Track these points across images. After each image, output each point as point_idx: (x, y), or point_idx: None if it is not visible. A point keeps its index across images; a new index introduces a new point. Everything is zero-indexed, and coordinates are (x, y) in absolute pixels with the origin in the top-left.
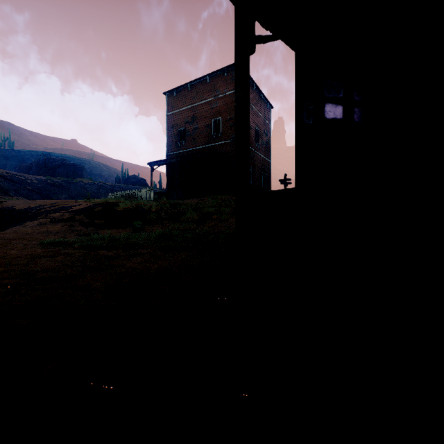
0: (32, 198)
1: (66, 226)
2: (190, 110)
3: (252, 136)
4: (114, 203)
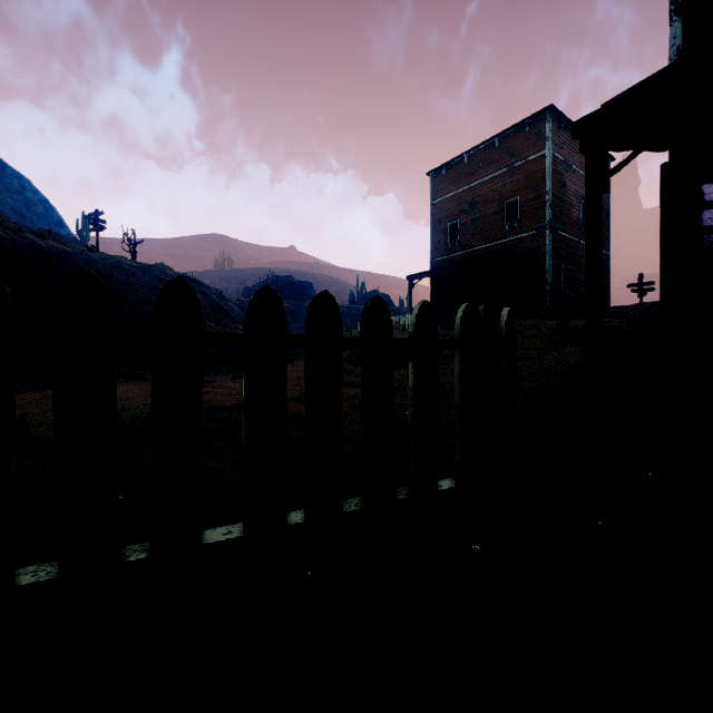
0: None
1: None
2: (467, 193)
3: (573, 217)
4: None
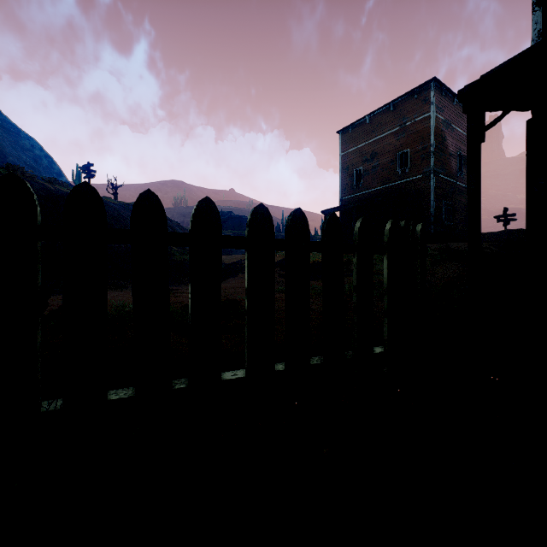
0: None
1: None
2: (368, 146)
3: (452, 164)
4: None
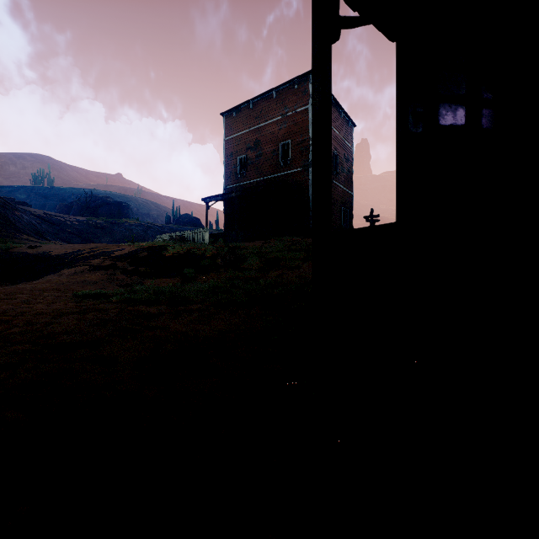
0: (72, 242)
1: (106, 275)
2: (252, 133)
3: None
4: (161, 247)
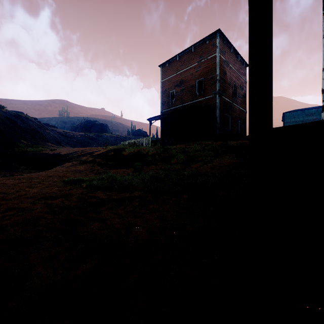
0: (76, 146)
1: (88, 166)
2: (178, 76)
3: (230, 91)
4: (122, 149)
